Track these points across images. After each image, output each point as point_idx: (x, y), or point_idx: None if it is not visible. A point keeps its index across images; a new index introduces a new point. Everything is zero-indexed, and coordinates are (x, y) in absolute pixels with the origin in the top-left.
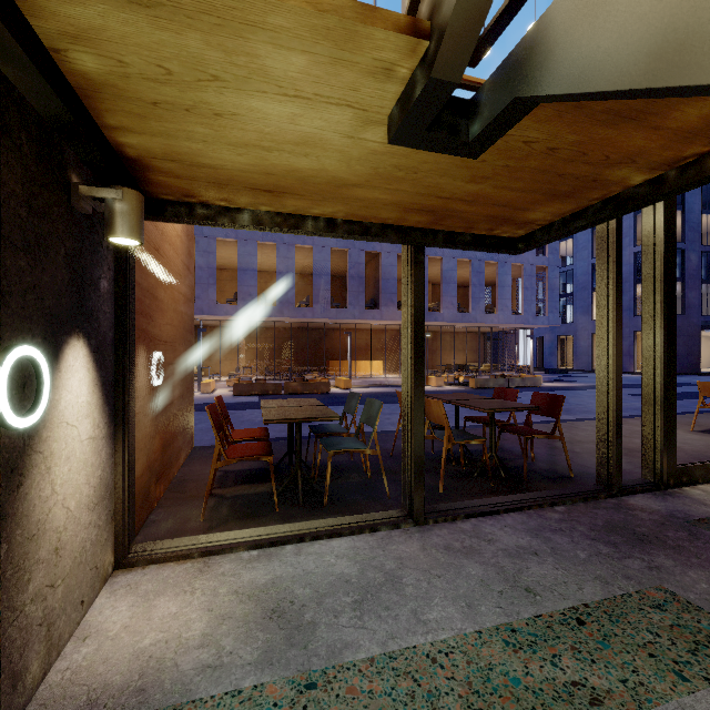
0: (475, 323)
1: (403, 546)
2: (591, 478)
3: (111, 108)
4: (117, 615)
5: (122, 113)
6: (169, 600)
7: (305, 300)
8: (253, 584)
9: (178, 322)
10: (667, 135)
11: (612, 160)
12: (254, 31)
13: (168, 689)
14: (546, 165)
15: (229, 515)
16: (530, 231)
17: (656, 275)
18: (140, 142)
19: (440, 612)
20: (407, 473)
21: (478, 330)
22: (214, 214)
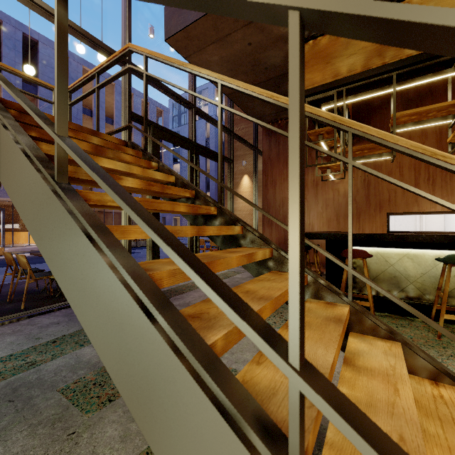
0: None
1: None
2: None
3: None
4: None
5: None
6: None
7: None
8: None
9: None
10: None
11: None
12: None
13: None
14: None
15: None
16: None
17: None
18: None
19: None
20: None
21: None
22: None
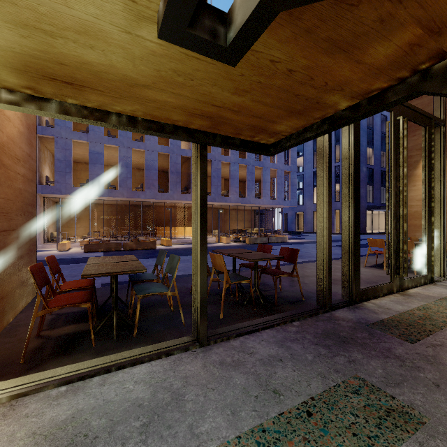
0: (249, 204)
1: (189, 366)
2: (314, 300)
3: None
4: None
5: None
6: None
7: (140, 186)
8: (53, 421)
9: (14, 196)
10: (364, 70)
11: (329, 86)
12: None
13: None
14: (286, 85)
15: (49, 354)
16: (278, 140)
17: (349, 175)
18: None
19: (211, 423)
20: (195, 309)
21: (251, 208)
22: (20, 100)
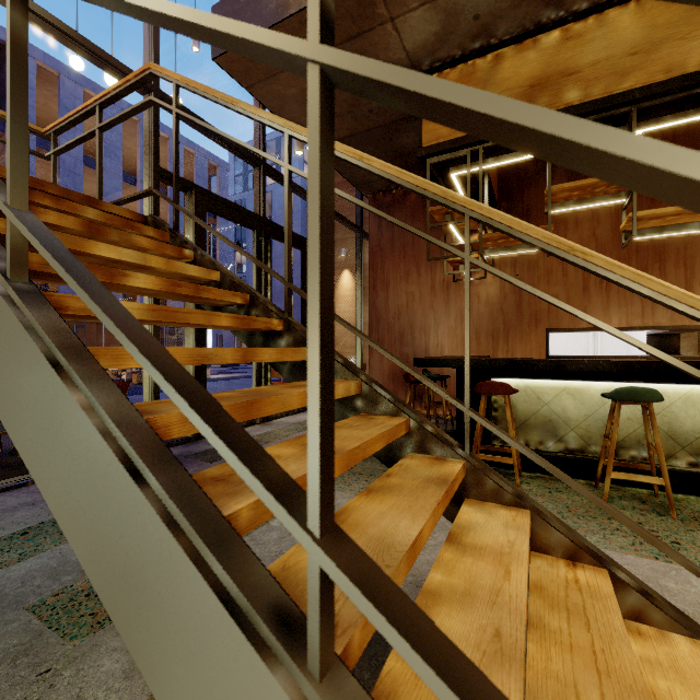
0: None
1: None
2: None
3: None
4: None
5: None
6: None
7: None
8: None
9: None
10: None
11: None
12: None
13: None
14: None
15: None
16: None
17: None
18: None
19: None
20: None
21: None
22: None
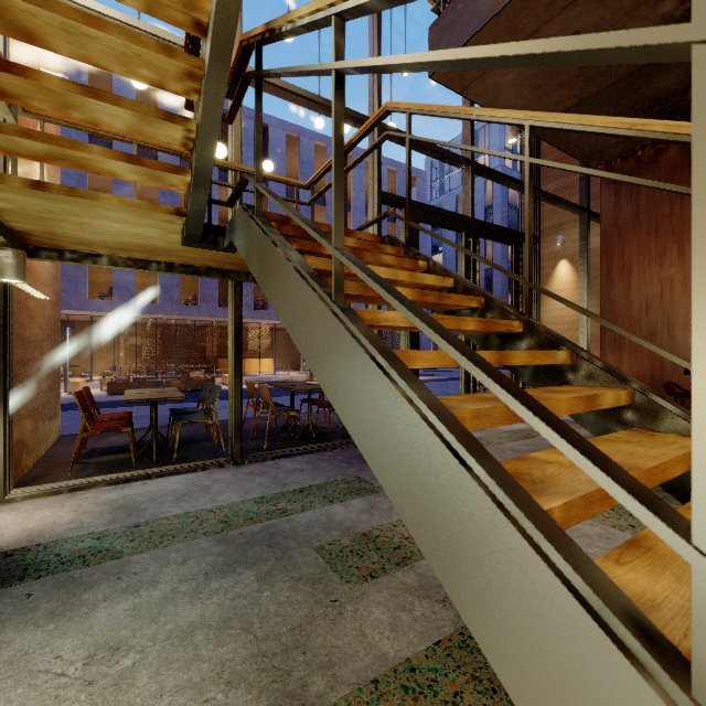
0: None
1: (221, 475)
2: None
3: (11, 216)
4: (5, 520)
5: (18, 218)
6: (45, 511)
7: (191, 297)
8: (108, 499)
9: (45, 325)
10: None
11: None
12: (98, 207)
13: (48, 537)
14: None
15: (93, 472)
16: None
17: None
18: (27, 226)
19: (227, 497)
20: (231, 431)
21: None
22: (80, 258)
